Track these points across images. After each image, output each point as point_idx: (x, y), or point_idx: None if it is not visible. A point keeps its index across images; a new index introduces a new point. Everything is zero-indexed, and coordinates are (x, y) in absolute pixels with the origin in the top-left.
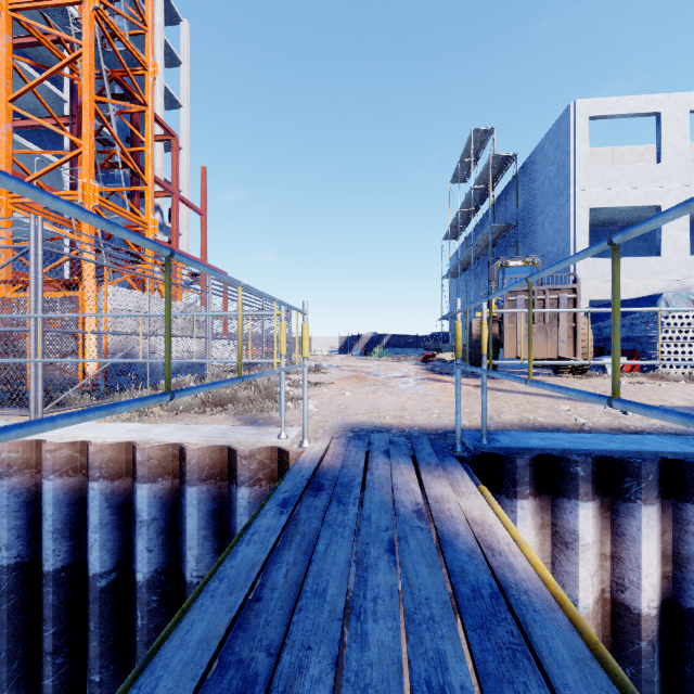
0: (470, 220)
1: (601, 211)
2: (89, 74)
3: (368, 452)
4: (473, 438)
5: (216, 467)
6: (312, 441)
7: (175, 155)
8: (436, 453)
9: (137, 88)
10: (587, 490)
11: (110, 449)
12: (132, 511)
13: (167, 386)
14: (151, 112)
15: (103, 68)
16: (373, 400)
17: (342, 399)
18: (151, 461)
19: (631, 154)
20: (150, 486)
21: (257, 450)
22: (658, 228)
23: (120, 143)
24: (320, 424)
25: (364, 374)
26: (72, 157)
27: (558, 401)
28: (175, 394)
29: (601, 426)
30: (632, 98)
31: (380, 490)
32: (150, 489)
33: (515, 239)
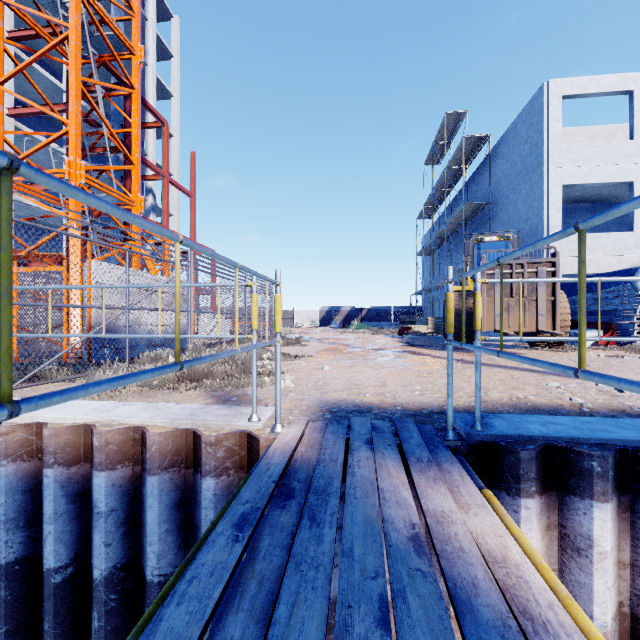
0: (443, 200)
1: (573, 189)
2: (75, 55)
3: (347, 440)
4: (464, 422)
5: (180, 454)
6: (286, 426)
7: (165, 141)
8: (426, 443)
9: (124, 71)
10: (604, 489)
11: (66, 432)
12: (91, 499)
13: (3, 393)
14: (138, 94)
15: (90, 51)
16: (352, 375)
17: (320, 374)
18: (109, 446)
19: (602, 133)
20: (107, 474)
21: (224, 436)
22: None
23: (107, 124)
24: (296, 403)
25: (343, 347)
26: (59, 136)
27: (544, 377)
28: (22, 405)
29: (601, 407)
30: (605, 77)
31: (363, 501)
32: (107, 477)
33: (488, 216)
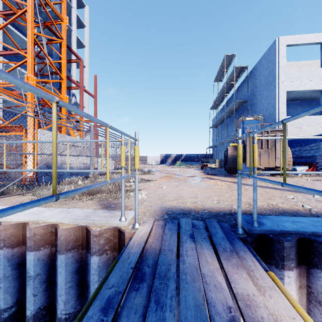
0: (223, 100)
1: (291, 93)
2: (30, 20)
3: (178, 233)
4: (246, 221)
5: (78, 241)
6: (141, 225)
7: (81, 69)
8: (226, 236)
9: (57, 30)
10: None
11: (10, 228)
12: (26, 267)
13: None
14: (65, 42)
15: (39, 18)
16: (178, 191)
17: (161, 190)
18: (35, 236)
19: (305, 65)
20: (35, 253)
21: (104, 230)
22: (321, 101)
23: (48, 57)
24: (147, 208)
25: (173, 175)
26: (22, 63)
27: (283, 192)
28: None
29: (321, 211)
30: (308, 35)
31: (192, 286)
32: (35, 255)
33: (246, 108)
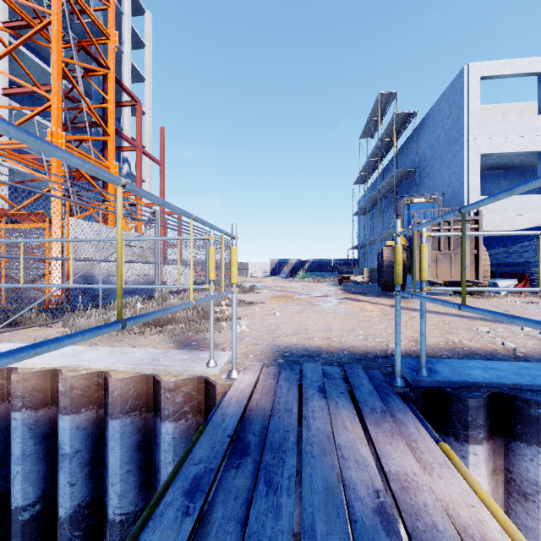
0: (376, 168)
1: (489, 157)
2: (57, 38)
3: (300, 386)
4: (409, 368)
5: (141, 398)
6: (241, 372)
7: (139, 117)
8: (376, 390)
9: (100, 54)
10: None
11: (33, 377)
12: (57, 441)
13: None
14: (113, 74)
15: (70, 35)
16: (301, 320)
17: (272, 319)
18: (73, 391)
19: (514, 110)
20: (72, 417)
21: (182, 382)
22: (540, 170)
23: (86, 99)
24: (251, 347)
25: (291, 294)
26: (43, 110)
27: (473, 322)
28: None
29: (533, 352)
30: (518, 60)
31: (321, 461)
32: (72, 421)
33: (415, 182)
